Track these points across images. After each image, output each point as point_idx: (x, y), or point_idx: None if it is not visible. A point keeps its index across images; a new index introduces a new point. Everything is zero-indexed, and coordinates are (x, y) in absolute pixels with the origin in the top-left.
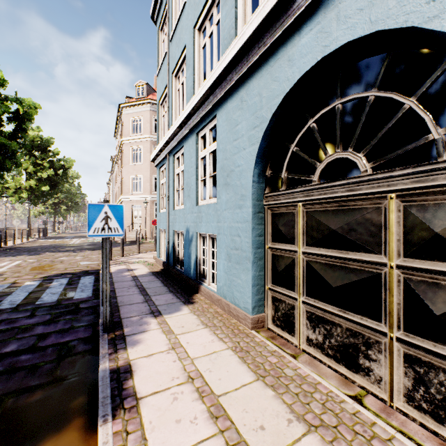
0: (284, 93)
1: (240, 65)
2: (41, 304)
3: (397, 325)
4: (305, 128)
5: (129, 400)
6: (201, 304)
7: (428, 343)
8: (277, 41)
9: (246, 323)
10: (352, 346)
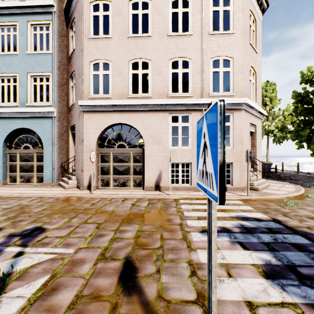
0: (14, 129)
1: None
2: None
3: (36, 172)
4: (20, 137)
5: None
6: None
7: (39, 173)
8: (12, 117)
9: (0, 184)
10: (29, 178)
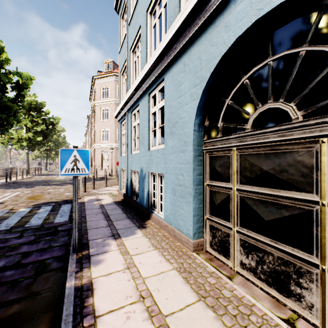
0: (221, 54)
1: (183, 36)
2: (29, 226)
3: None
4: (239, 84)
5: (88, 318)
6: (152, 229)
7: None
8: (214, 11)
9: (188, 246)
10: (284, 274)
